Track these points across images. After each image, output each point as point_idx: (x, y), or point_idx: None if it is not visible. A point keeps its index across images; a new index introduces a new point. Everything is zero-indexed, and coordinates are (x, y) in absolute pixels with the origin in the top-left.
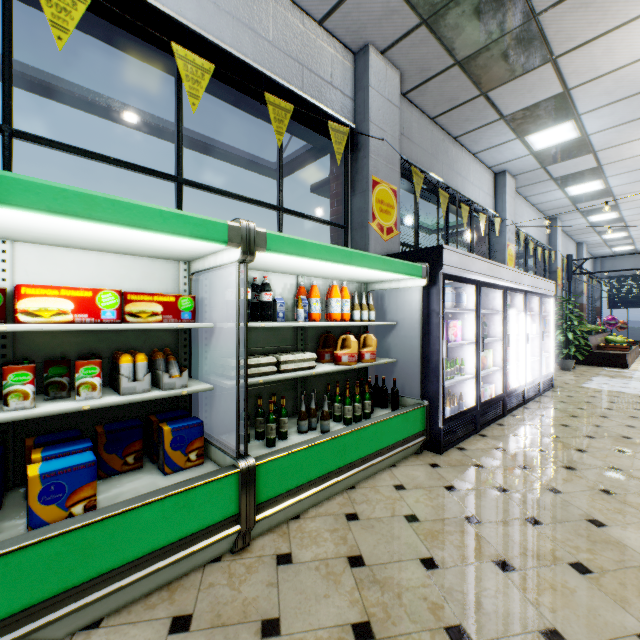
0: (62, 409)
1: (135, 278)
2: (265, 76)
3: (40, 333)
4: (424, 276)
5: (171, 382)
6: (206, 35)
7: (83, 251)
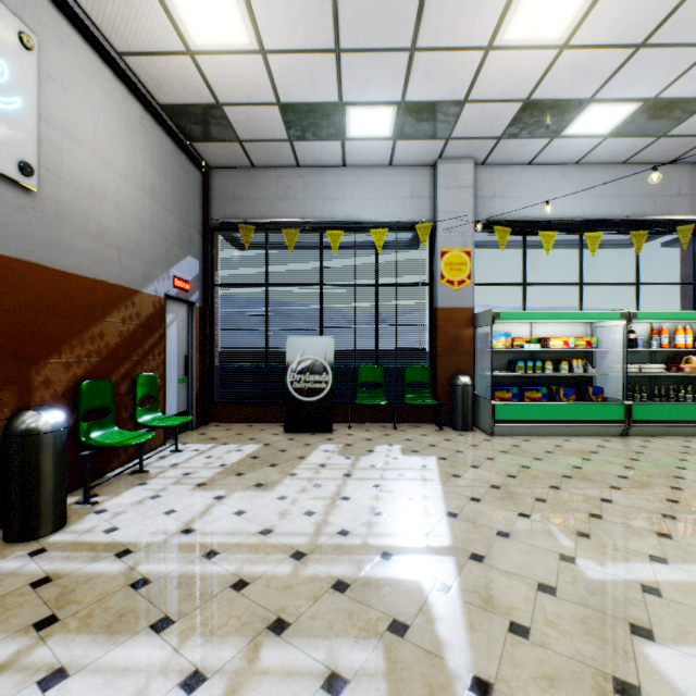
0: (560, 374)
1: (569, 331)
2: (628, 220)
3: (541, 352)
4: None
5: (590, 371)
6: (597, 218)
7: (552, 323)
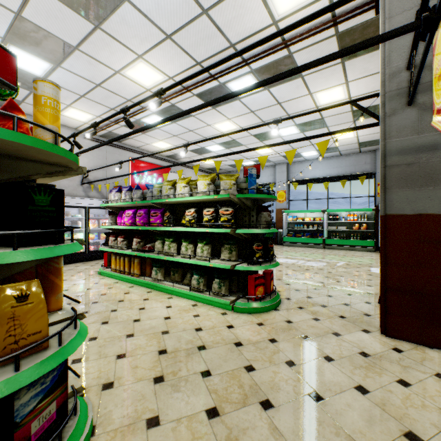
0: (308, 229)
1: (318, 215)
2: (342, 176)
3: (308, 222)
4: (373, 211)
5: (319, 228)
6: (329, 176)
7: (312, 213)
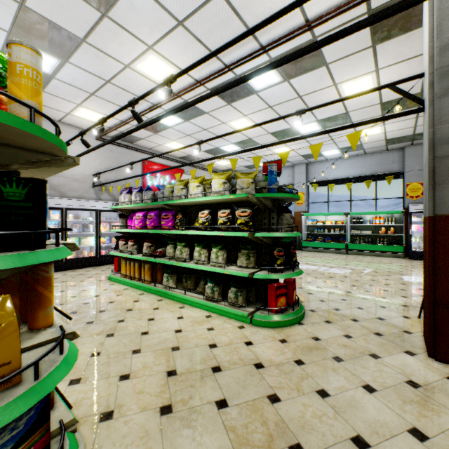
0: (329, 233)
1: (340, 218)
2: (366, 176)
3: (329, 226)
4: (402, 213)
5: (341, 232)
6: (352, 177)
7: (334, 216)
